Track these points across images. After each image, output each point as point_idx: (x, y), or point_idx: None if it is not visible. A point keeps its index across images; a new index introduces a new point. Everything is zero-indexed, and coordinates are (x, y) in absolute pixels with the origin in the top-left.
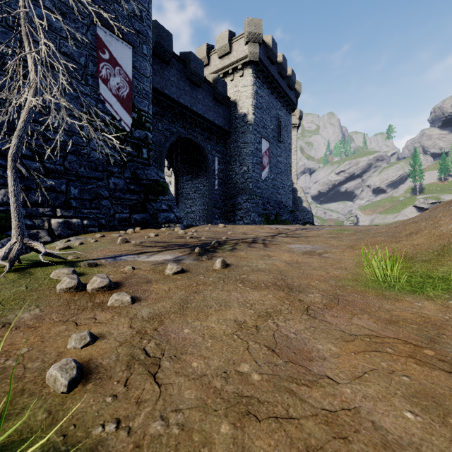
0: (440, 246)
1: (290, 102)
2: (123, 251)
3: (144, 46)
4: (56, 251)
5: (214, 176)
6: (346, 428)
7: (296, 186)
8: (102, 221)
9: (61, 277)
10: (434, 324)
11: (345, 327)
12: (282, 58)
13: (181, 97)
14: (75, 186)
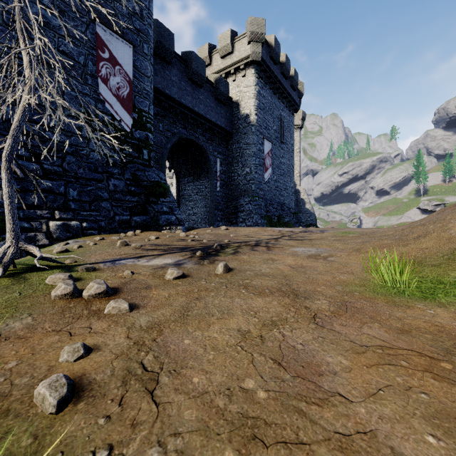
0: (450, 249)
1: (293, 103)
2: (123, 254)
3: (145, 46)
4: (52, 255)
5: (216, 178)
6: (363, 455)
7: (299, 187)
8: (101, 223)
9: (56, 282)
10: (449, 334)
11: (355, 337)
12: (285, 58)
13: (183, 98)
14: (74, 187)
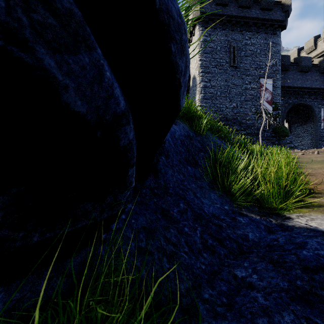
0: None
1: None
2: None
3: (277, 75)
4: None
5: (320, 121)
6: None
7: None
8: None
9: None
10: None
11: None
12: None
13: (295, 83)
14: (254, 137)
